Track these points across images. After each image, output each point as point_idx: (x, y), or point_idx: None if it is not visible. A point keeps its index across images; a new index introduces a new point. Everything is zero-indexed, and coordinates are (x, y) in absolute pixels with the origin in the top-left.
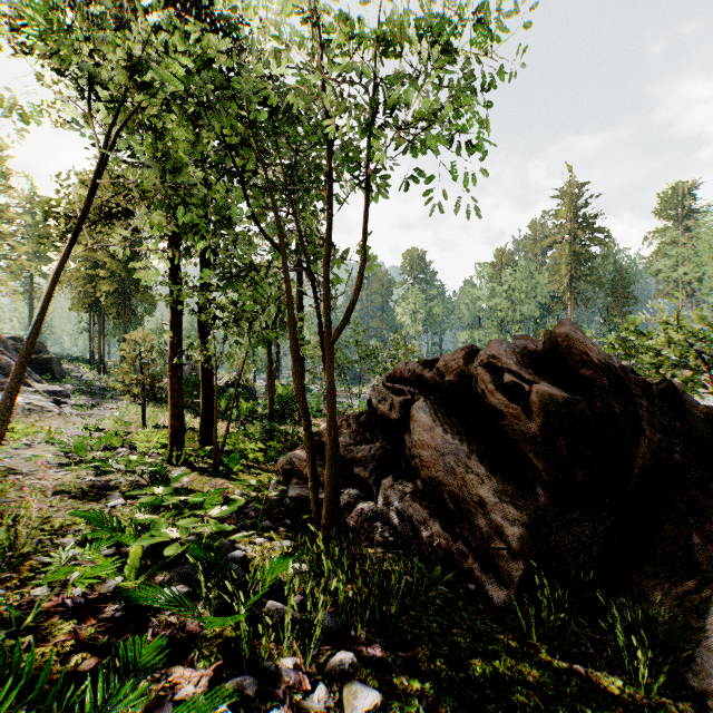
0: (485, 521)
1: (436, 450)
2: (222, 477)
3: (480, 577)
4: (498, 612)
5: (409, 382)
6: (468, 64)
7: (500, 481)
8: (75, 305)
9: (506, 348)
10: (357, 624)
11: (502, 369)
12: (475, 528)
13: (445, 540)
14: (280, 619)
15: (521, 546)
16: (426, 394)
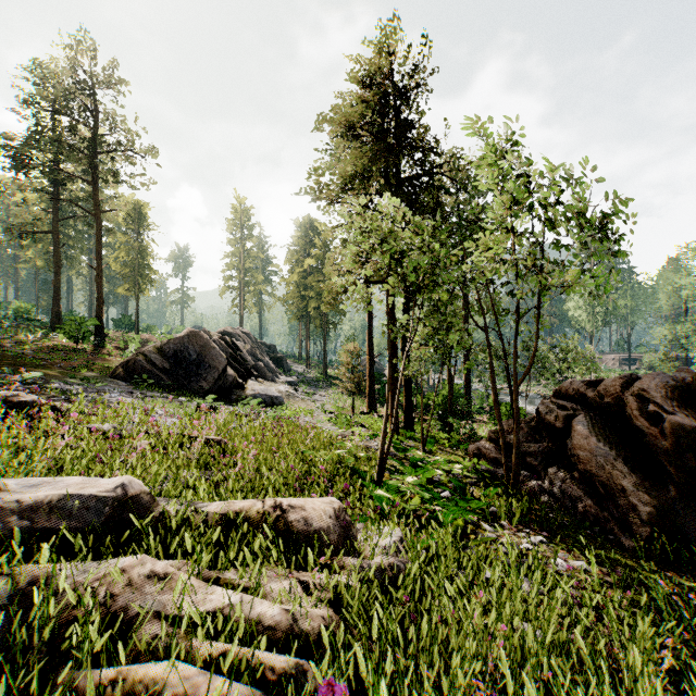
0: (625, 502)
1: (590, 452)
2: (427, 453)
3: (618, 533)
4: (625, 549)
5: (573, 399)
6: (604, 233)
7: (639, 478)
8: (292, 318)
9: (657, 382)
10: (534, 524)
11: (649, 400)
12: (618, 506)
13: (594, 511)
14: (496, 514)
15: (649, 518)
16: (586, 411)
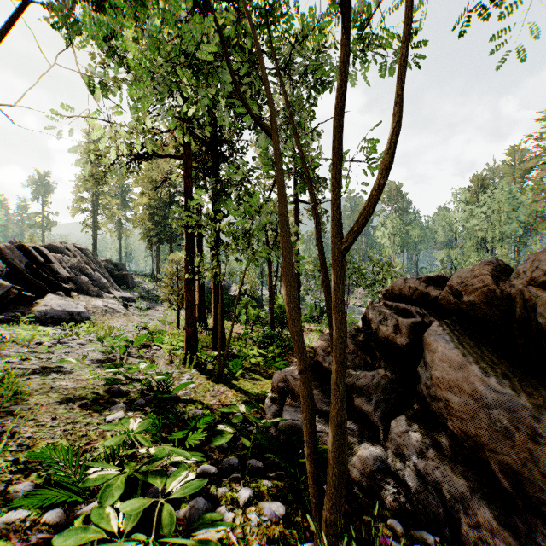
0: None
1: (471, 396)
2: (224, 383)
3: None
4: None
5: (410, 300)
6: None
7: None
8: (142, 238)
9: None
10: None
11: None
12: None
13: (501, 539)
14: None
15: None
16: (437, 316)
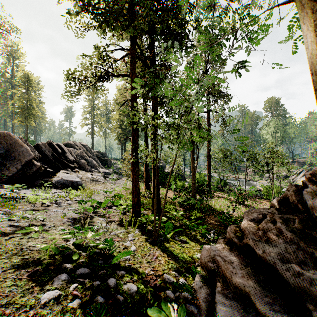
0: None
1: None
2: (158, 245)
3: None
4: None
5: None
6: None
7: None
8: (116, 138)
9: None
10: None
11: None
12: None
13: None
14: None
15: None
16: None
